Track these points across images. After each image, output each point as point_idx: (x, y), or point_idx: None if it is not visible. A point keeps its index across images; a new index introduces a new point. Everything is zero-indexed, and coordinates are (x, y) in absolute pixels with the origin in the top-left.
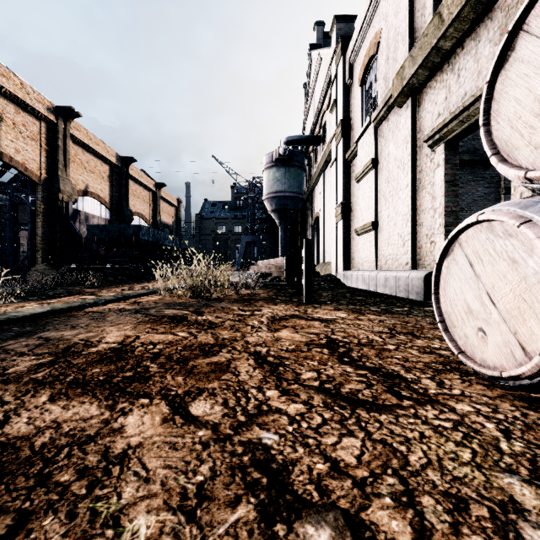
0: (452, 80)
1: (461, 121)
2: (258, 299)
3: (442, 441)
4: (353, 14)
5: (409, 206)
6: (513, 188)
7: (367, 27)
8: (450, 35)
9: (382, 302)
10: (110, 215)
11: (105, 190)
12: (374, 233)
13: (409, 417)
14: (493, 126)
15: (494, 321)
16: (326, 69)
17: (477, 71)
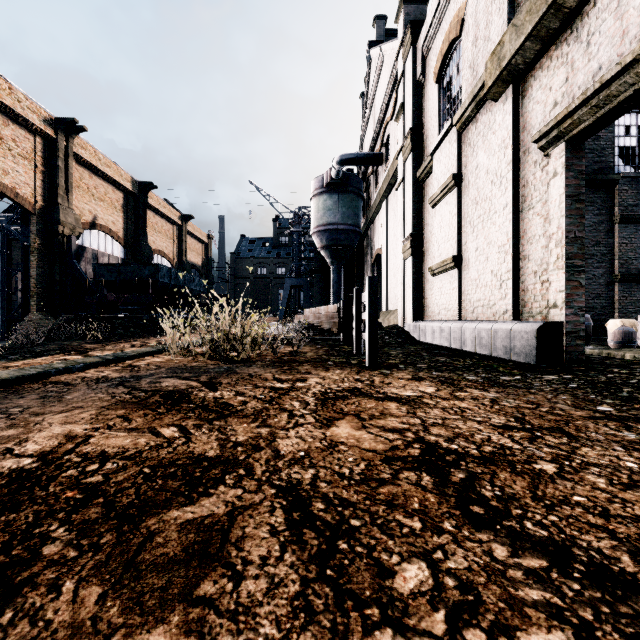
0: (577, 52)
1: (594, 106)
2: (303, 361)
3: None
4: None
5: (509, 233)
6: None
7: (446, 3)
8: None
9: (477, 366)
10: (125, 253)
11: (117, 222)
12: (456, 272)
13: None
14: None
15: None
16: (389, 69)
17: (620, 31)
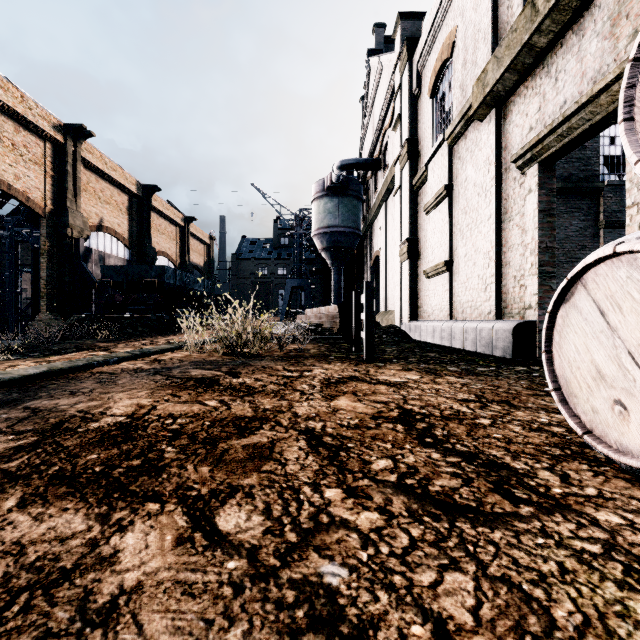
0: (548, 85)
1: (560, 136)
2: (307, 357)
3: (595, 580)
4: (422, 12)
5: (493, 241)
6: (629, 217)
7: (439, 25)
8: (546, 29)
9: (461, 360)
10: (130, 255)
11: (123, 224)
12: (448, 275)
13: (535, 534)
14: (638, 121)
15: (639, 391)
16: (388, 79)
17: (580, 72)
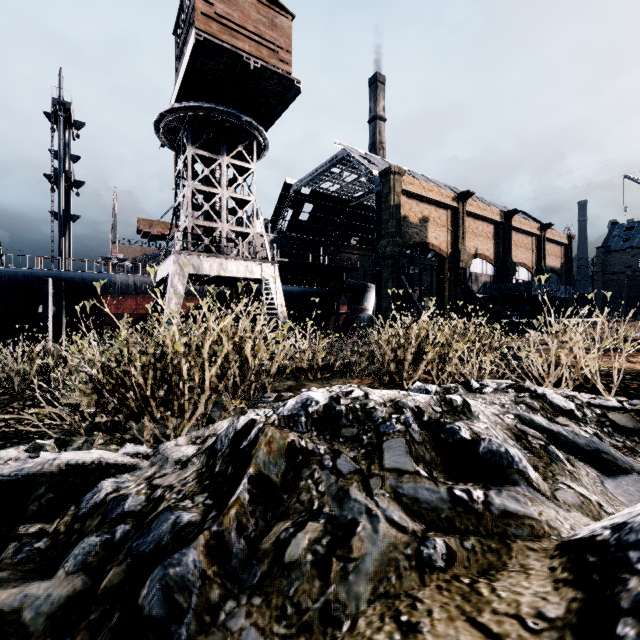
0: None
1: None
2: None
3: None
4: None
5: None
6: None
7: None
8: None
9: None
10: (494, 271)
11: (489, 249)
12: None
13: None
14: None
15: None
16: None
17: None
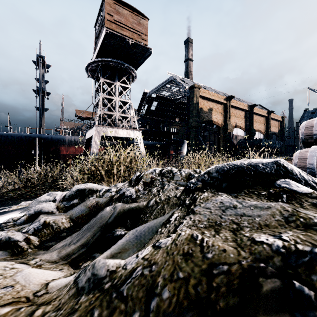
0: None
1: None
2: None
3: None
4: None
5: None
6: None
7: None
8: None
9: None
10: (245, 134)
11: (242, 123)
12: None
13: None
14: None
15: None
16: None
17: None
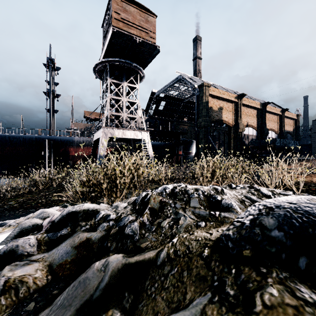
0: None
1: None
2: None
3: None
4: None
5: None
6: None
7: None
8: None
9: None
10: (257, 133)
11: (254, 122)
12: None
13: None
14: None
15: None
16: None
17: None
